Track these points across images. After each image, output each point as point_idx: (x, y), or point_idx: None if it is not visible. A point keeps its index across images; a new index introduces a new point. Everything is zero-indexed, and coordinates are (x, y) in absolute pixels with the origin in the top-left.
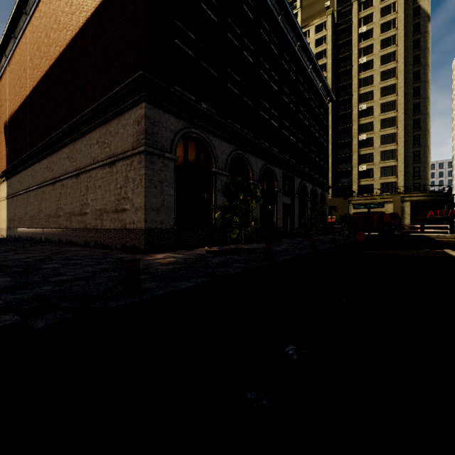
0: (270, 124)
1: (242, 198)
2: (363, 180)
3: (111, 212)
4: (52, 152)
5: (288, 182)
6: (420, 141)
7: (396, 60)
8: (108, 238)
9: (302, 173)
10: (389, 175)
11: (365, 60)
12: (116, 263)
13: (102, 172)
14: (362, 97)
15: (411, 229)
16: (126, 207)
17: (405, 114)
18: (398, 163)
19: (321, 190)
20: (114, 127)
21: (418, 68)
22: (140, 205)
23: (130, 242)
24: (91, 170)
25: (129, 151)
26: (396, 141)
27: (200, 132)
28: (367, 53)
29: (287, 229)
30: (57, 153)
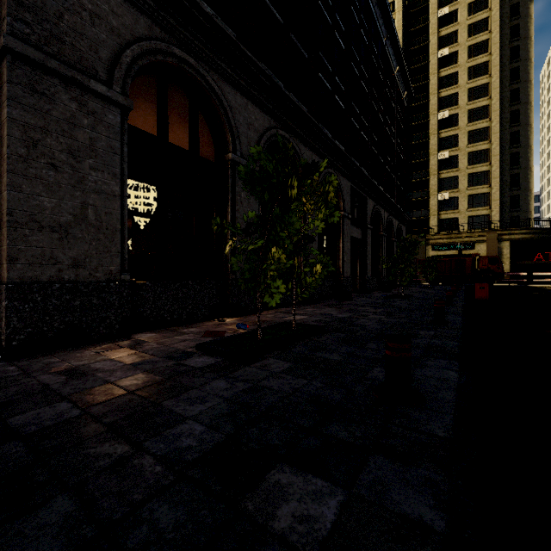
0: (333, 102)
1: (295, 194)
2: (445, 213)
3: None
4: None
5: (358, 205)
6: (519, 161)
7: (489, 51)
8: None
9: (376, 193)
10: (479, 205)
11: (448, 51)
12: None
13: None
14: (444, 101)
15: (512, 278)
16: None
17: (499, 125)
18: (492, 189)
19: (398, 222)
20: None
21: (517, 64)
22: None
23: None
24: None
25: None
26: (489, 160)
27: (197, 64)
28: (449, 43)
29: (355, 278)
30: None
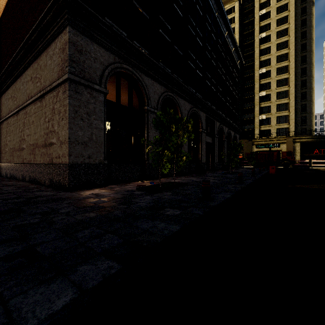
0: (196, 74)
1: (174, 130)
2: (263, 127)
3: (41, 147)
4: (1, 94)
5: (210, 125)
6: (306, 97)
7: (288, 34)
8: (38, 173)
9: (220, 118)
10: (283, 122)
11: (265, 35)
12: (12, 208)
13: (34, 107)
14: (262, 63)
15: (301, 163)
16: (53, 141)
17: (295, 76)
18: (290, 113)
19: (234, 132)
20: (43, 60)
21: (305, 41)
22: (64, 137)
23: (56, 177)
24: (26, 106)
25: (55, 81)
26: (288, 97)
27: (132, 69)
28: (266, 30)
29: (209, 163)
30: (4, 94)
